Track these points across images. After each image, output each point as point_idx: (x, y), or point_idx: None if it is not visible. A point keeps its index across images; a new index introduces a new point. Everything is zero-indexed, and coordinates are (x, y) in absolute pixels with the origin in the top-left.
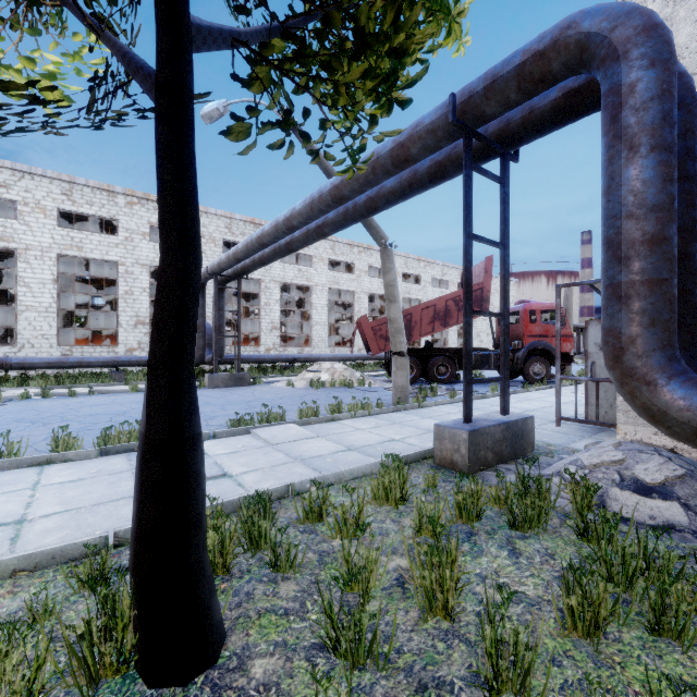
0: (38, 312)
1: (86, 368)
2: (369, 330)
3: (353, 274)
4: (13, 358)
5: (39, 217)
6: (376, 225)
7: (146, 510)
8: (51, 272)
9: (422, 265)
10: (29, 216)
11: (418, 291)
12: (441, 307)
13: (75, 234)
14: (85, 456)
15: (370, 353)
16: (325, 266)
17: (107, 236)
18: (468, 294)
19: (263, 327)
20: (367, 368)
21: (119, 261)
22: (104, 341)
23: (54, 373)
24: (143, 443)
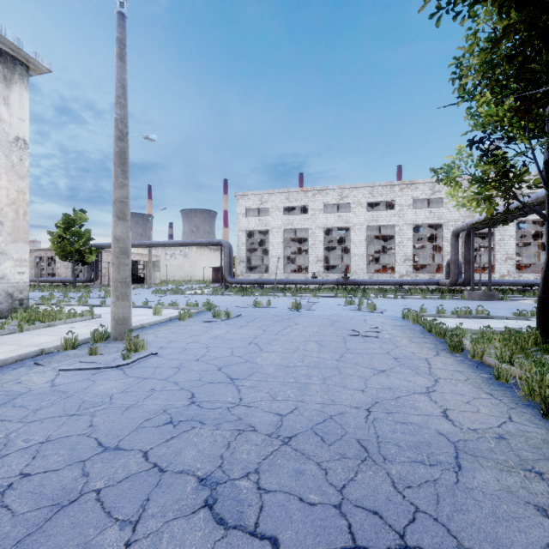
0: (358, 256)
1: (379, 286)
2: None
3: None
4: (357, 280)
5: (359, 208)
6: None
7: (544, 312)
8: (364, 236)
9: None
10: (355, 209)
11: None
12: None
13: (374, 213)
14: (451, 317)
15: None
16: None
17: (389, 211)
18: None
19: (497, 258)
20: None
21: (395, 224)
22: (383, 271)
23: (365, 287)
24: (540, 298)
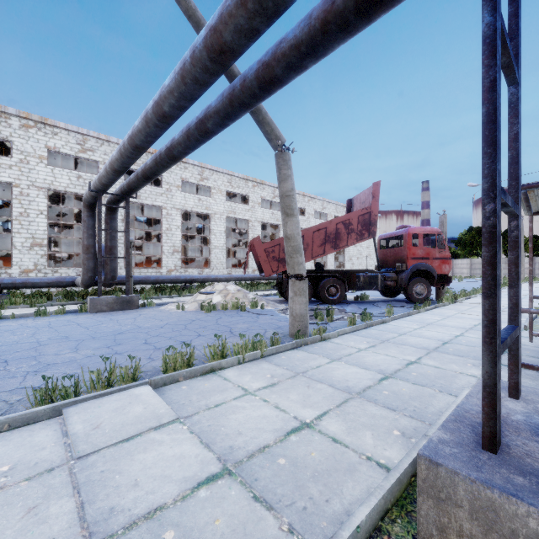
0: None
1: None
2: (262, 252)
3: (248, 205)
4: None
5: None
6: (270, 121)
7: None
8: None
9: (306, 199)
10: None
11: (303, 221)
12: (332, 230)
13: None
14: None
15: (263, 274)
16: (222, 197)
17: None
18: (497, 146)
19: (164, 250)
20: (260, 287)
21: (12, 183)
22: (1, 262)
23: None
24: None
